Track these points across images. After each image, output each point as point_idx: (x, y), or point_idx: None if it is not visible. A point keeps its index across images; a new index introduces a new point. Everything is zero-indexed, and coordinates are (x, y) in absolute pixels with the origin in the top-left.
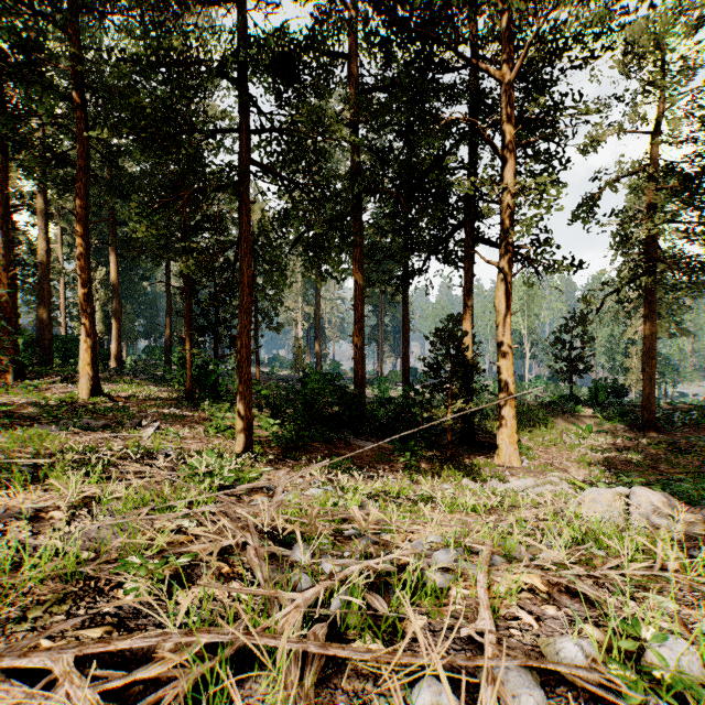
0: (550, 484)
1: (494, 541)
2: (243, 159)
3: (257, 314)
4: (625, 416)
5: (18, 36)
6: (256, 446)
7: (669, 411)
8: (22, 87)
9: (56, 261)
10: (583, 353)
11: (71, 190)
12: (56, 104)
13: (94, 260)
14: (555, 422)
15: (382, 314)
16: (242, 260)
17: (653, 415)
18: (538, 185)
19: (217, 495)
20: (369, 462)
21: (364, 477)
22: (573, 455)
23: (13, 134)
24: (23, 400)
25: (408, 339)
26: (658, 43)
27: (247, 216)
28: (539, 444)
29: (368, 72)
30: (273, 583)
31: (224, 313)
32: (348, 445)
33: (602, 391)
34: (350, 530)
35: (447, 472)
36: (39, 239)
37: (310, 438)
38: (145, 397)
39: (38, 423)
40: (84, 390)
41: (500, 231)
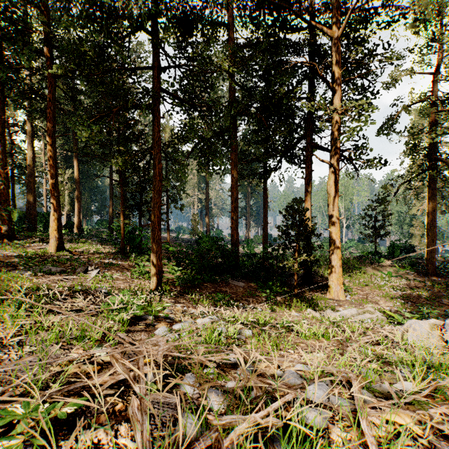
0: (367, 312)
1: (353, 371)
2: (156, 87)
3: (168, 198)
4: (413, 266)
5: (8, 11)
6: (165, 285)
7: (444, 262)
8: (9, 44)
9: (41, 165)
10: (383, 223)
11: (45, 116)
12: (33, 55)
13: (64, 164)
14: (366, 269)
15: (249, 199)
16: (155, 157)
17: (434, 265)
18: (356, 108)
19: (130, 324)
20: (242, 296)
21: (239, 307)
22: (381, 292)
23: (5, 77)
24: (11, 253)
25: (267, 214)
26: (438, 12)
27: (158, 127)
28: (356, 284)
29: (240, 36)
30: (161, 423)
31: (145, 196)
32: (227, 284)
33: (397, 249)
34: (232, 358)
35: (295, 303)
36: (27, 150)
37: (201, 280)
38: (94, 251)
39: (16, 269)
40: (52, 247)
41: (331, 140)
